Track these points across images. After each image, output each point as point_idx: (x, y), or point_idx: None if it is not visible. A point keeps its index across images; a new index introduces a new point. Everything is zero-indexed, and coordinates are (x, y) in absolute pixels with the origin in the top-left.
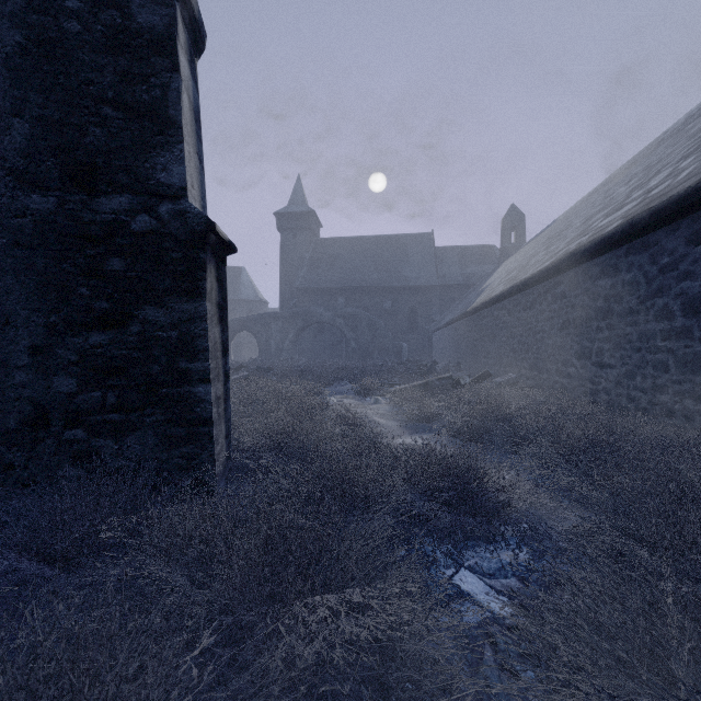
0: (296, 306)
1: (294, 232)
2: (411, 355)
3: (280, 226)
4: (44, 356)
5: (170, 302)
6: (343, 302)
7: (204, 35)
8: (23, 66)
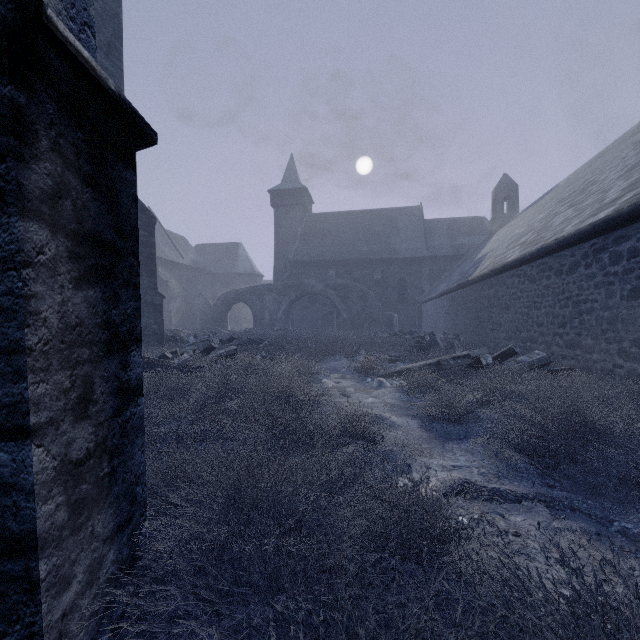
0: (289, 278)
1: (287, 208)
2: (400, 325)
3: (274, 202)
4: None
5: None
6: (334, 274)
7: None
8: None
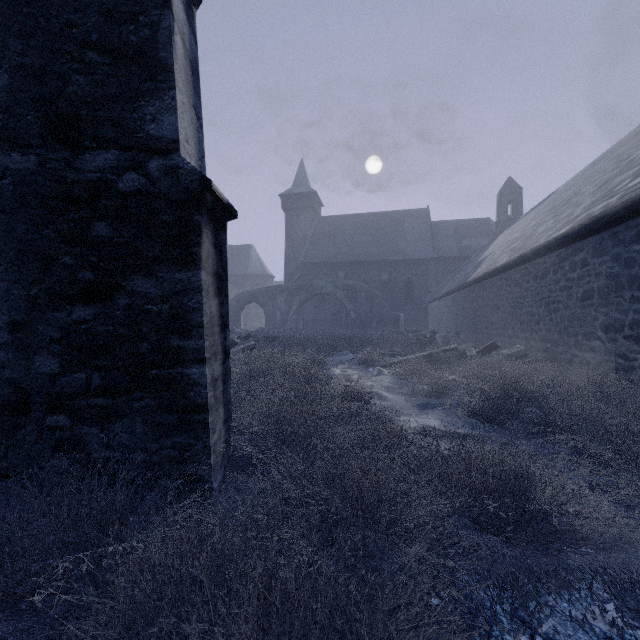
0: (299, 279)
1: (297, 212)
2: (407, 325)
3: (285, 206)
4: (24, 333)
5: (160, 272)
6: (343, 275)
7: None
8: (1, 9)
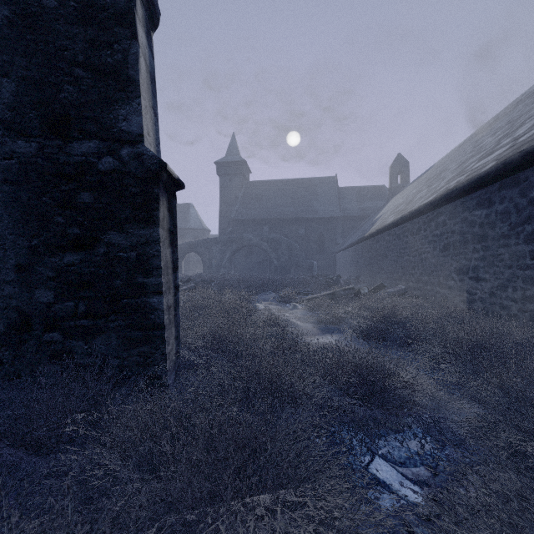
0: (231, 233)
1: (230, 177)
2: (319, 270)
3: (220, 172)
4: (27, 273)
5: (129, 229)
6: (267, 230)
7: (158, 13)
8: (10, 35)
